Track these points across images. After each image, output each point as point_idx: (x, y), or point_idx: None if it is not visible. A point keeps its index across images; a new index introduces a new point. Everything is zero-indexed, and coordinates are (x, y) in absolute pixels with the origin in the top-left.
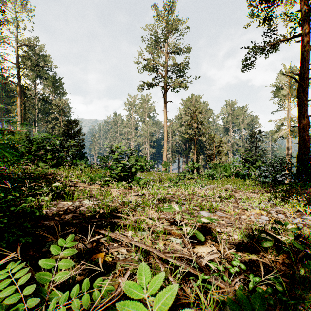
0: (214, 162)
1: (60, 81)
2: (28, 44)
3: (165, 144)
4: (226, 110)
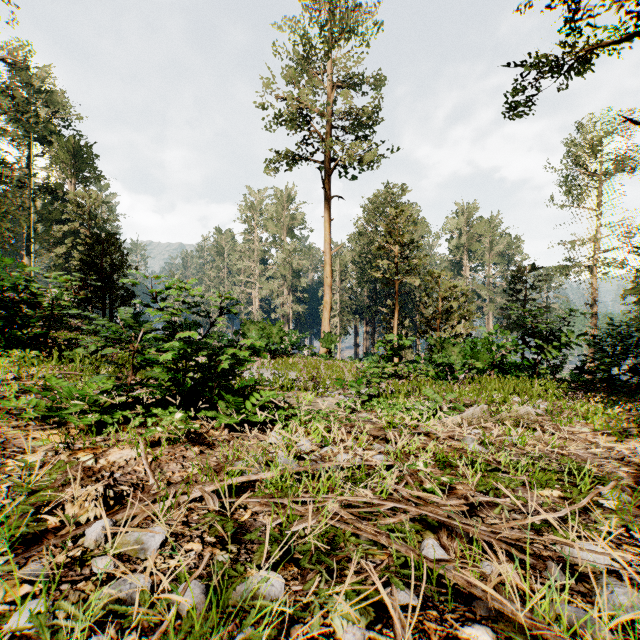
0: (438, 335)
1: (90, 152)
2: (6, 58)
3: (327, 294)
4: (456, 223)
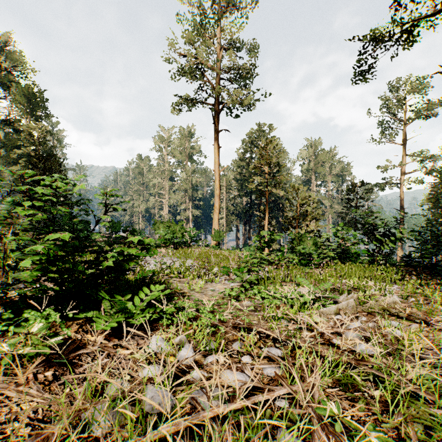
0: (296, 231)
1: (42, 97)
2: None
3: (216, 201)
4: (307, 153)
